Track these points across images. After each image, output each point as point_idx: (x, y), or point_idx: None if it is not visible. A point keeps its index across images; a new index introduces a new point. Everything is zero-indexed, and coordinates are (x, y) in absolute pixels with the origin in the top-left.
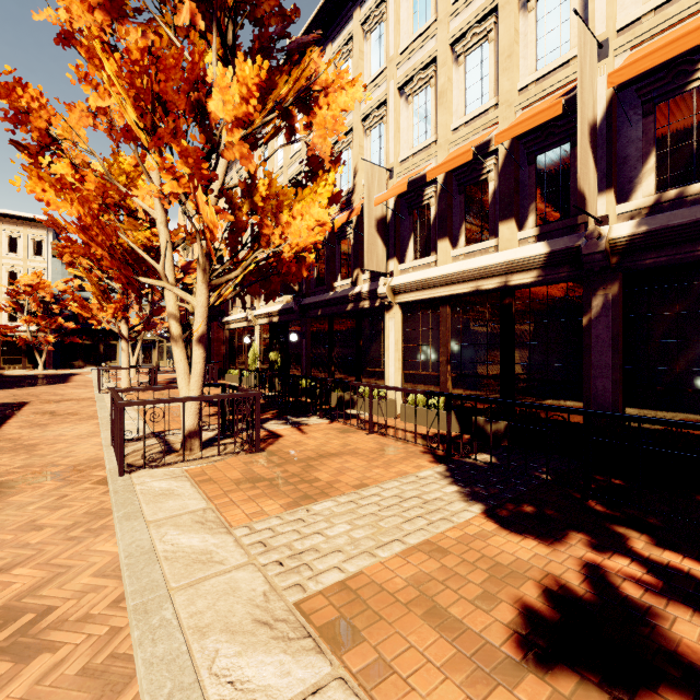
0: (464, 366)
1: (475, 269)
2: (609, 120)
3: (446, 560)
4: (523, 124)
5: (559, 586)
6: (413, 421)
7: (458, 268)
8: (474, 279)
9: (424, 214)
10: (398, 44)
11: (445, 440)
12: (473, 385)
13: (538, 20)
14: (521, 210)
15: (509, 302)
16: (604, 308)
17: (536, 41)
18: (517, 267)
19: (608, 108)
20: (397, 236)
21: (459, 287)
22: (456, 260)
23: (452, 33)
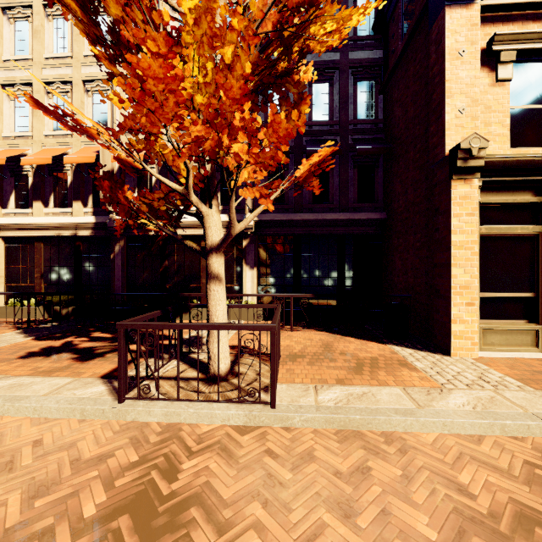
0: (53, 279)
1: (57, 223)
2: (121, 170)
3: (1, 351)
4: (78, 158)
5: (50, 347)
6: (12, 316)
7: (47, 221)
8: (58, 229)
9: (24, 180)
10: (1, 52)
11: (33, 321)
12: (58, 290)
13: (94, 104)
14: (85, 197)
15: (79, 244)
16: (120, 251)
17: (93, 113)
18: (81, 227)
19: (121, 165)
20: (0, 189)
21: (49, 232)
22: (48, 215)
23: (44, 76)
